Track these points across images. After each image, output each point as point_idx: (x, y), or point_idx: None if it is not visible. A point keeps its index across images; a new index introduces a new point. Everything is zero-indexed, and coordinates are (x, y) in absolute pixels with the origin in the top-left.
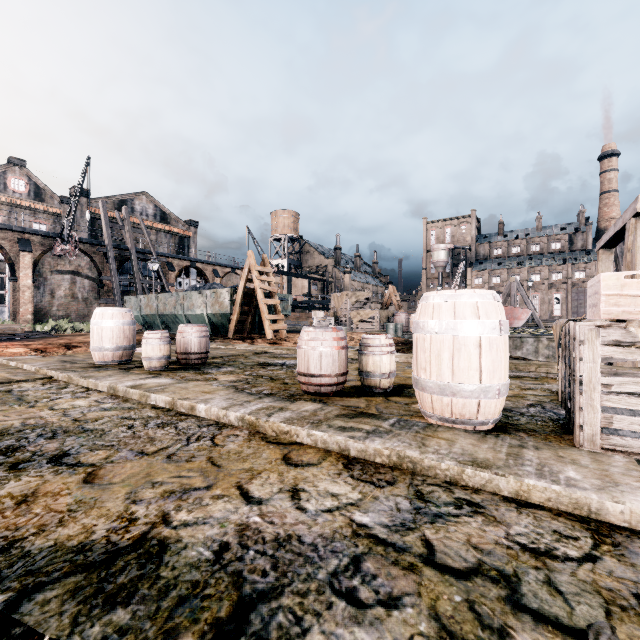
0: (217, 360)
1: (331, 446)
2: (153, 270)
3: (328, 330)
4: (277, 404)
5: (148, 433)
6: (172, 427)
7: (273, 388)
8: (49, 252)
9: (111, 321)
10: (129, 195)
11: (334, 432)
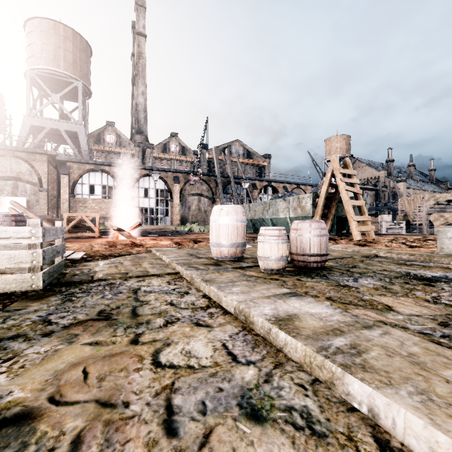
0: (330, 263)
1: None
2: (245, 188)
3: None
4: None
5: None
6: None
7: None
8: (187, 183)
9: (226, 218)
10: (228, 143)
11: None
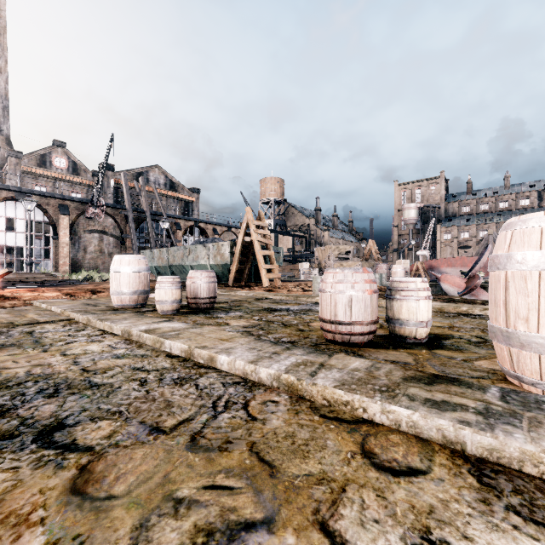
0: (223, 305)
1: (427, 433)
2: (164, 228)
3: (358, 271)
4: (313, 358)
5: (164, 393)
6: (191, 385)
7: (291, 335)
8: (82, 215)
9: (128, 267)
10: (145, 168)
11: (427, 410)
